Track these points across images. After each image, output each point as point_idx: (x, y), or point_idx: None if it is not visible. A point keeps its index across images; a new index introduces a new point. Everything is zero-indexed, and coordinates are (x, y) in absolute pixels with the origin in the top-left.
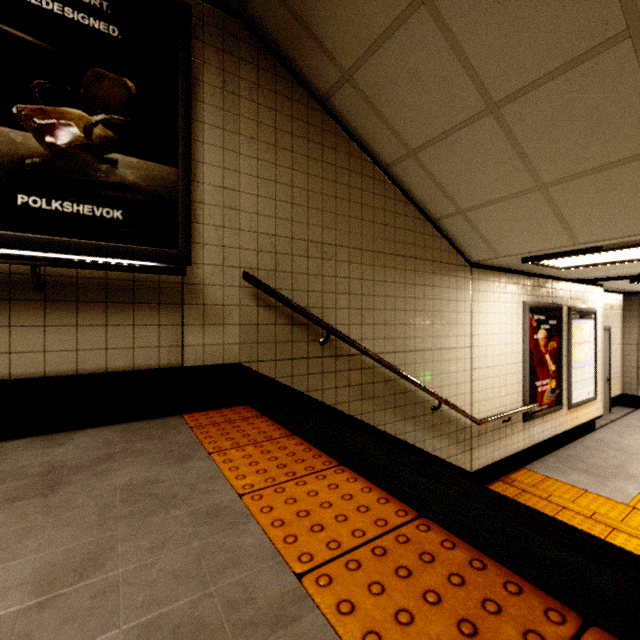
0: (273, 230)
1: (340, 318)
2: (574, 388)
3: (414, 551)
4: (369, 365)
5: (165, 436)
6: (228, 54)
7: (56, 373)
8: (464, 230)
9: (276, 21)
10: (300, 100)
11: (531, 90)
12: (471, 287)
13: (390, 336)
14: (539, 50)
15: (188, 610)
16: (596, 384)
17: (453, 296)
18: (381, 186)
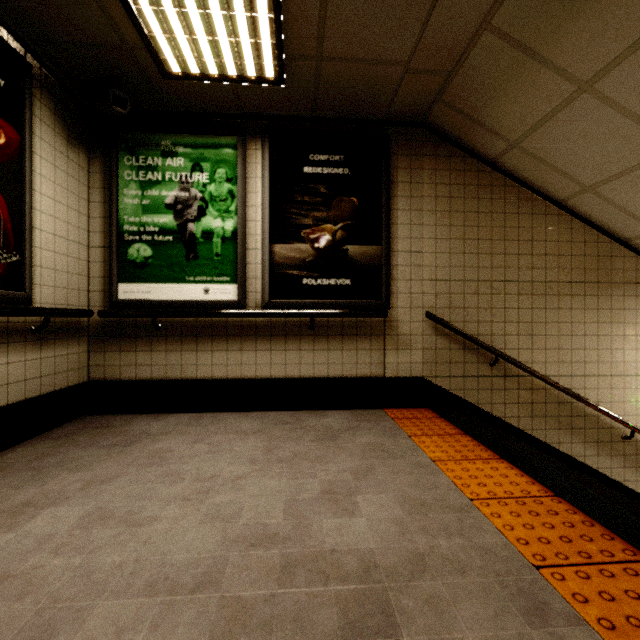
0: (448, 276)
1: (509, 343)
2: None
3: (544, 508)
4: (540, 386)
5: (378, 421)
6: (414, 156)
7: (319, 376)
8: None
9: (451, 122)
10: (471, 168)
11: None
12: None
13: (565, 360)
14: None
15: (417, 496)
16: None
17: None
18: (554, 220)
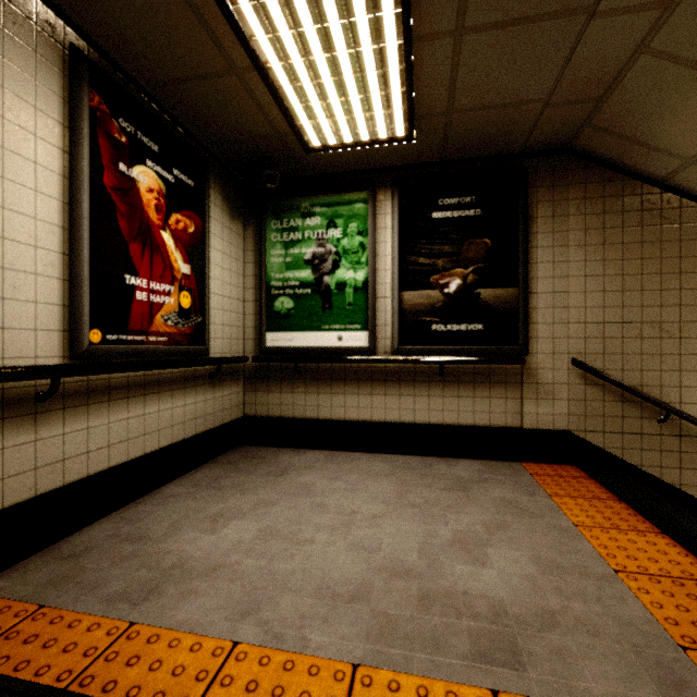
0: (601, 318)
1: (686, 397)
2: None
3: None
4: None
5: (513, 475)
6: (557, 186)
7: (448, 423)
8: None
9: (604, 145)
10: (632, 192)
11: None
12: None
13: None
14: None
15: (553, 558)
16: None
17: None
18: None
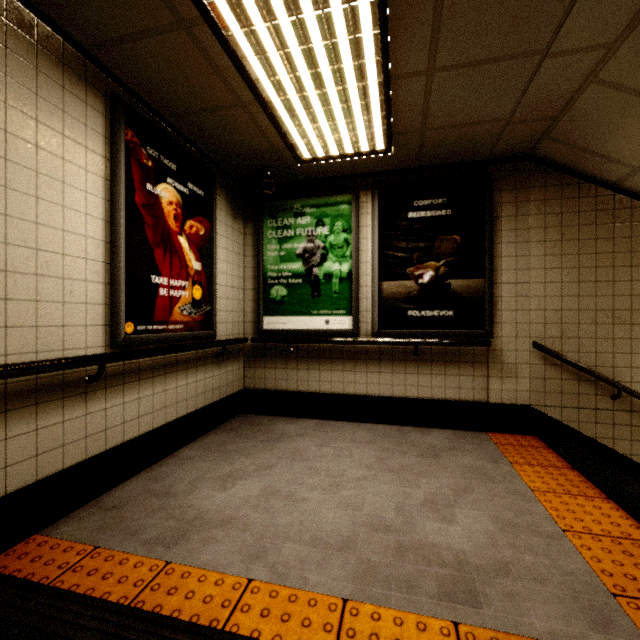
0: (559, 306)
1: (636, 376)
2: None
3: None
4: None
5: (480, 444)
6: (520, 189)
7: (422, 397)
8: None
9: (561, 154)
10: (587, 194)
11: None
12: None
13: None
14: None
15: (510, 518)
16: None
17: None
18: None
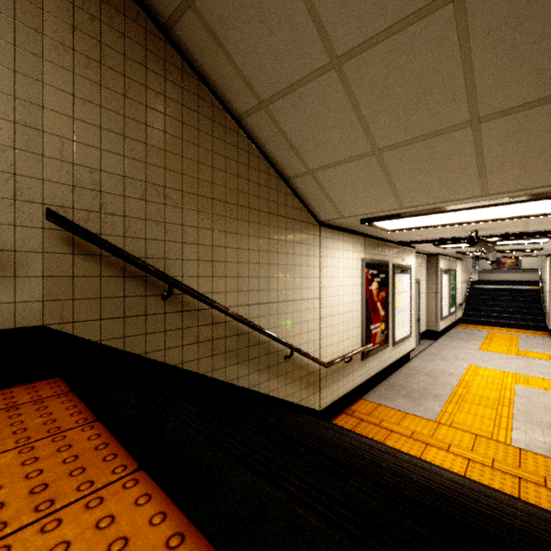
0: (97, 163)
1: (187, 270)
2: (397, 328)
3: None
4: (221, 319)
5: None
6: None
7: None
8: (313, 190)
9: None
10: (136, 19)
11: (369, 47)
12: (320, 244)
13: (244, 289)
14: (376, 2)
15: None
16: (411, 324)
17: (304, 251)
18: (234, 136)
